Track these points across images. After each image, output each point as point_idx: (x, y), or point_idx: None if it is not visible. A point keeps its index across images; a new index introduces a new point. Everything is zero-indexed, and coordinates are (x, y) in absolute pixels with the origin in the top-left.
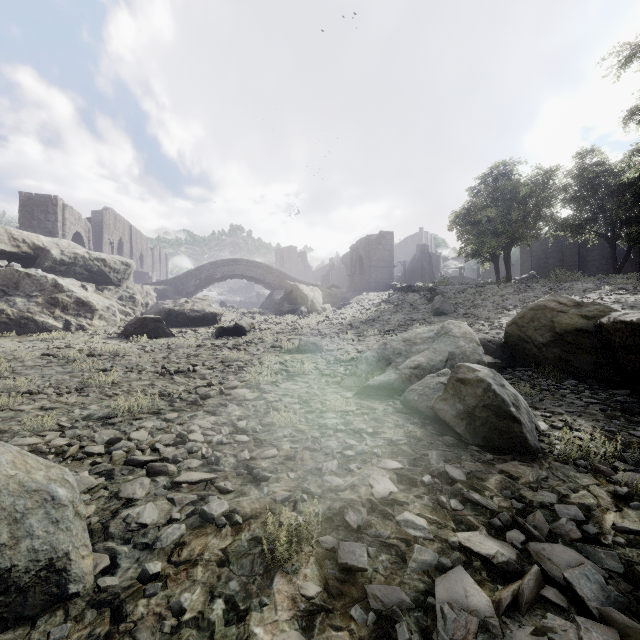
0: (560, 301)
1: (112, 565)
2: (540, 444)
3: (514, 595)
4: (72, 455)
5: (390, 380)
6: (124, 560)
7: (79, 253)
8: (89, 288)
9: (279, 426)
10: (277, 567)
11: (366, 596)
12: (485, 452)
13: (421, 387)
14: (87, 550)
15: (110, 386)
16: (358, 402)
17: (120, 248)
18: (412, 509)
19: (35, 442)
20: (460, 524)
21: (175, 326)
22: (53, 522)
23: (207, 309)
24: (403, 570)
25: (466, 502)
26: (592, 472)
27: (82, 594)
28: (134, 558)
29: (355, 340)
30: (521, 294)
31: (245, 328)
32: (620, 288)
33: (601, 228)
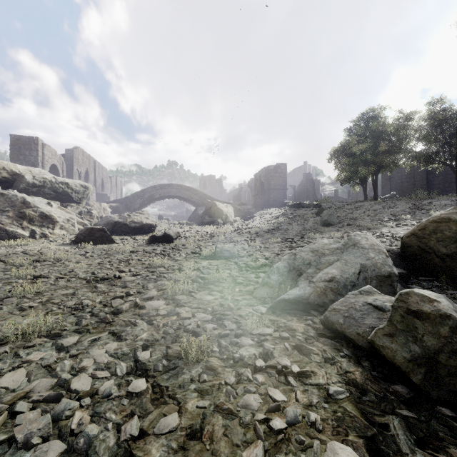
0: None
1: None
2: None
3: None
4: None
5: (305, 294)
6: None
7: (47, 178)
8: (54, 205)
9: (187, 359)
10: None
11: None
12: None
13: (345, 307)
14: None
15: (32, 296)
16: (274, 319)
17: (87, 176)
18: None
19: None
20: None
21: (119, 234)
22: None
23: (144, 221)
24: None
25: None
26: None
27: None
28: None
29: (262, 247)
30: (391, 209)
31: (172, 236)
32: None
33: (447, 159)
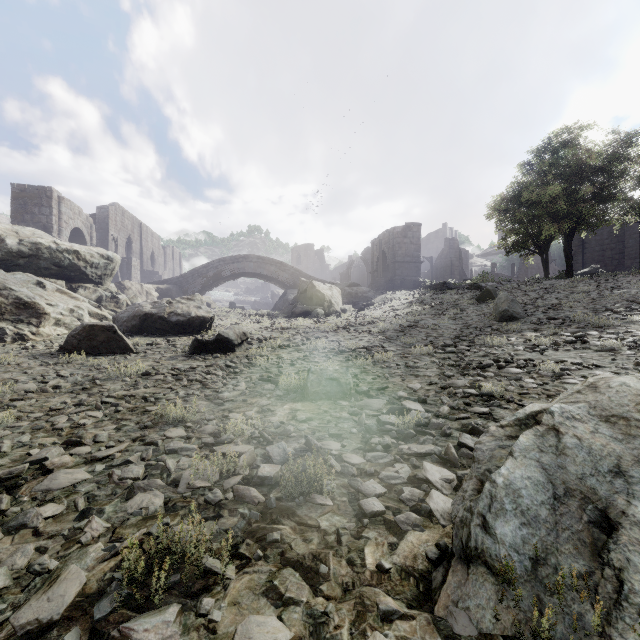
0: None
1: None
2: None
3: None
4: None
5: None
6: None
7: (43, 243)
8: (49, 286)
9: None
10: None
11: None
12: None
13: None
14: None
15: None
16: None
17: (129, 246)
18: None
19: None
20: None
21: (152, 334)
22: None
23: (193, 312)
24: None
25: None
26: None
27: None
28: None
29: (401, 365)
30: (617, 290)
31: (233, 341)
32: None
33: None
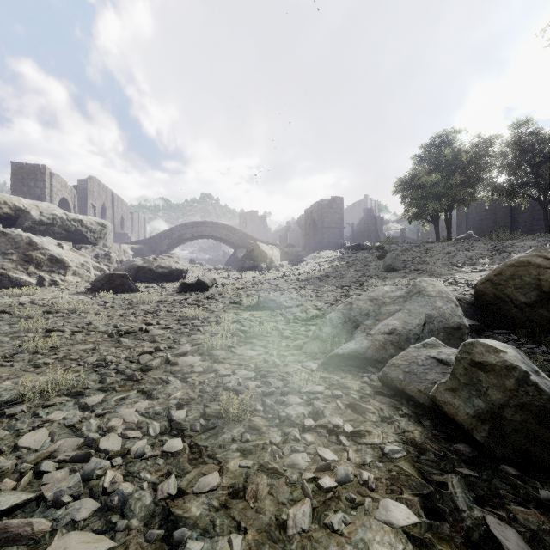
0: (547, 256)
1: None
2: None
3: None
4: None
5: (362, 348)
6: None
7: (57, 214)
8: (65, 246)
9: (228, 419)
10: None
11: None
12: (529, 479)
13: (405, 362)
14: None
15: (47, 351)
16: (326, 376)
17: (103, 212)
18: None
19: None
20: None
21: (144, 281)
22: None
23: (173, 266)
24: None
25: None
26: None
27: None
28: None
29: (313, 296)
30: (467, 251)
31: (207, 284)
32: None
33: (534, 192)
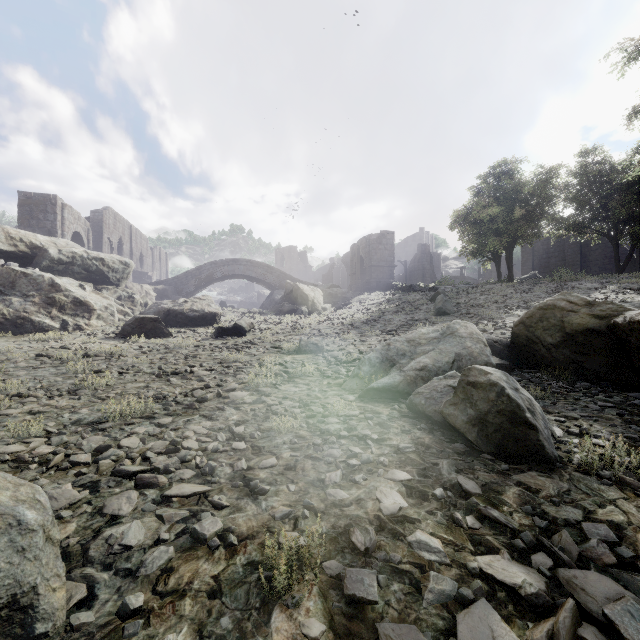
0: (570, 300)
1: (89, 596)
2: (557, 452)
3: (549, 636)
4: (56, 464)
5: (395, 382)
6: (103, 590)
7: (77, 252)
8: (87, 288)
9: (279, 432)
10: (276, 599)
11: (377, 636)
12: (499, 461)
13: (428, 390)
14: (59, 581)
15: (104, 388)
16: (361, 405)
17: (120, 248)
18: (424, 527)
19: (18, 450)
20: (479, 545)
21: (174, 326)
22: (18, 551)
23: (206, 309)
24: (418, 603)
25: (483, 519)
26: (617, 484)
27: (51, 634)
28: (114, 588)
29: (357, 340)
30: (524, 294)
31: (245, 328)
32: (625, 287)
33: (604, 227)
